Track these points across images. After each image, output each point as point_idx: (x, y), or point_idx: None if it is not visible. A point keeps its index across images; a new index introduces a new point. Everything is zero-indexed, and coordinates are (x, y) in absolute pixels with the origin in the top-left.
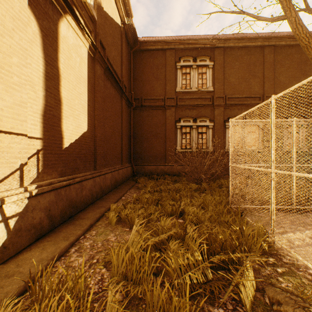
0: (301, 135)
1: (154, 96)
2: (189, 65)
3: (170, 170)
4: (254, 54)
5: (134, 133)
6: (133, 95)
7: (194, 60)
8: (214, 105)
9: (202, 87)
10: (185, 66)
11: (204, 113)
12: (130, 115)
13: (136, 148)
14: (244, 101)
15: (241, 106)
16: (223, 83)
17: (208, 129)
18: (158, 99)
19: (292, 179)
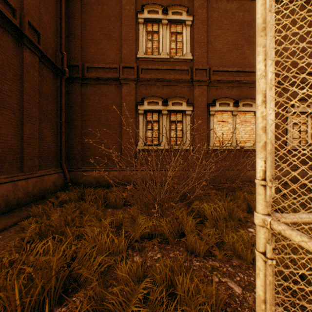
0: (310, 127)
1: (104, 64)
2: (157, 19)
3: (127, 178)
4: (249, 10)
5: (71, 120)
6: (65, 58)
7: (165, 12)
8: (193, 79)
9: (176, 54)
10: (152, 21)
11: (178, 93)
12: (61, 89)
13: (75, 144)
14: (236, 76)
15: (231, 84)
16: (206, 49)
17: (185, 116)
18: (109, 69)
19: (309, 191)
